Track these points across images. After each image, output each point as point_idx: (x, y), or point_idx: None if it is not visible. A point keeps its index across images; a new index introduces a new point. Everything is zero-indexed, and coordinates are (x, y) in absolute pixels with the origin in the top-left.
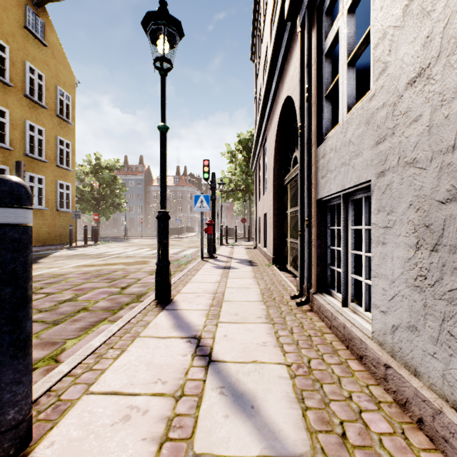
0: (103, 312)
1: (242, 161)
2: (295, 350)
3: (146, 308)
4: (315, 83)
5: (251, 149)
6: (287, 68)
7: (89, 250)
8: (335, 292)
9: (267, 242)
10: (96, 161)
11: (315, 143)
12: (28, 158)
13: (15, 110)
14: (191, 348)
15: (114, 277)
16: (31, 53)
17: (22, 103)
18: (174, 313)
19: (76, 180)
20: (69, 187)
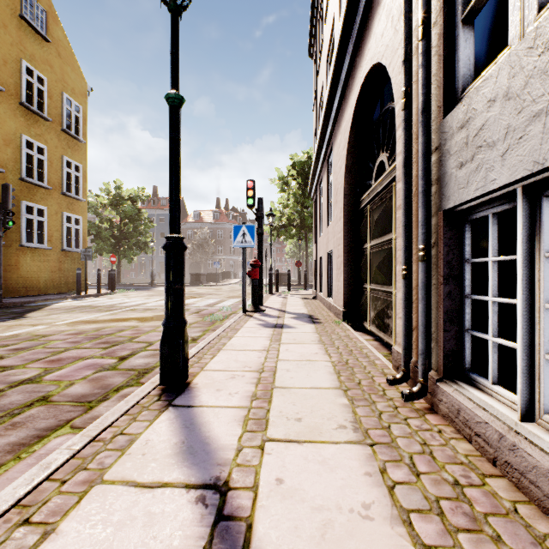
0: (72, 406)
1: (296, 189)
2: (443, 536)
3: (141, 402)
4: (439, 2)
5: (308, 175)
6: (371, 24)
7: (100, 301)
8: (490, 383)
9: (333, 290)
10: (116, 190)
11: (441, 110)
12: (24, 184)
13: (7, 121)
14: (201, 527)
15: (116, 340)
16: (29, 50)
17: (17, 113)
18: (186, 414)
19: (92, 214)
20: (79, 221)
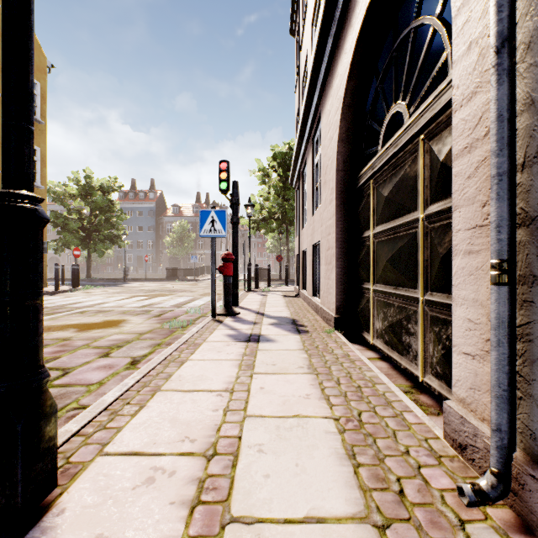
0: None
1: (277, 181)
2: None
3: None
4: None
5: (289, 167)
6: None
7: (51, 300)
8: None
9: (321, 289)
10: (86, 179)
11: None
12: None
13: None
14: None
15: None
16: None
17: None
18: None
19: (59, 204)
20: None
